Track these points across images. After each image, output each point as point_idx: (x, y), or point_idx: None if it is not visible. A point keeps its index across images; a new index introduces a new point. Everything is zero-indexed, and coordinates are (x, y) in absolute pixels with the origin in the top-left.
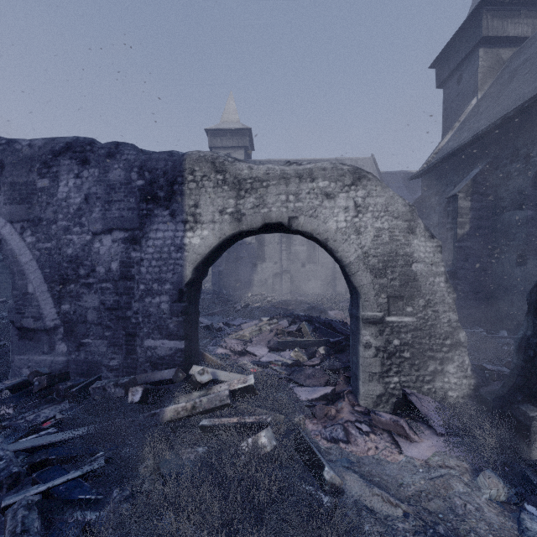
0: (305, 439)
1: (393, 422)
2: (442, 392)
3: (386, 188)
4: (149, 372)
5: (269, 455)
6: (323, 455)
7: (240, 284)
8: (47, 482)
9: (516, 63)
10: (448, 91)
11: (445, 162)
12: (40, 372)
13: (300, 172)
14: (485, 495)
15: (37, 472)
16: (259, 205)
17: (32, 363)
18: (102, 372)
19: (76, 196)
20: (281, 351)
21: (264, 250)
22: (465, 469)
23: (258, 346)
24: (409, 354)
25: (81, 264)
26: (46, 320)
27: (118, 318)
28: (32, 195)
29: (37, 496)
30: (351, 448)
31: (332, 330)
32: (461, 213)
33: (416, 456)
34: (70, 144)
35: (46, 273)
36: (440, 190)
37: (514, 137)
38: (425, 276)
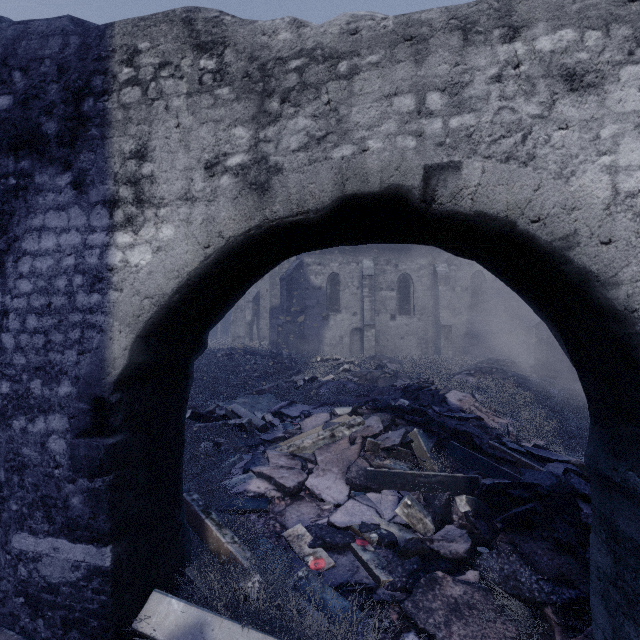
0: None
1: None
2: None
3: None
4: (11, 637)
5: None
6: None
7: (306, 342)
8: None
9: None
10: None
11: None
12: None
13: (467, 11)
14: None
15: None
16: (326, 137)
17: None
18: None
19: None
20: (374, 492)
21: (339, 297)
22: None
23: (329, 478)
24: None
25: None
26: None
27: None
28: None
29: None
30: None
31: (473, 447)
32: None
33: None
34: None
35: None
36: None
37: None
38: None
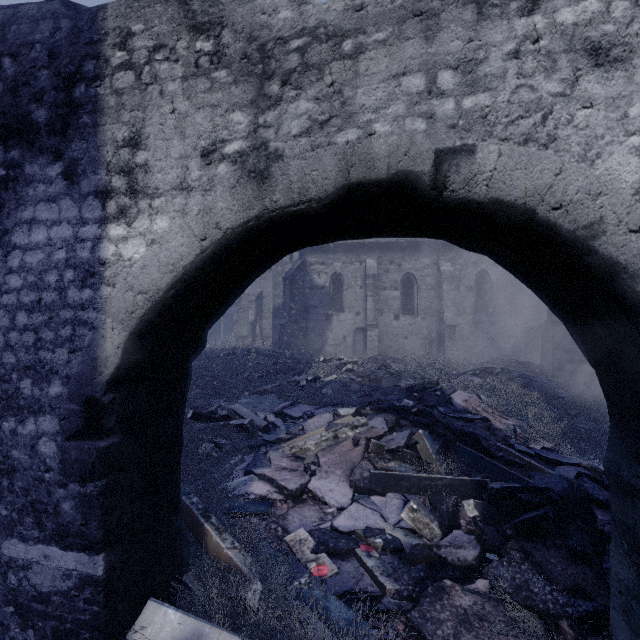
0: None
1: None
2: None
3: None
4: None
5: None
6: None
7: (309, 342)
8: None
9: None
10: None
11: None
12: None
13: None
14: None
15: None
16: (329, 121)
17: None
18: None
19: None
20: (378, 495)
21: (342, 296)
22: None
23: (332, 480)
24: None
25: None
26: None
27: None
28: None
29: None
30: None
31: (480, 449)
32: None
33: None
34: None
35: None
36: None
37: None
38: None
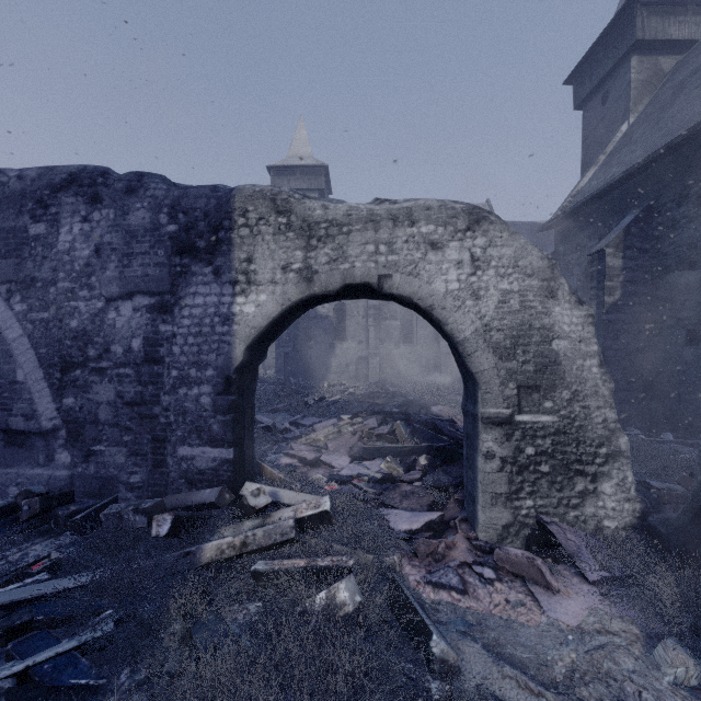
0: (403, 591)
1: (528, 565)
2: (595, 521)
3: (515, 234)
4: (184, 493)
5: (351, 616)
6: (428, 613)
7: (313, 370)
8: (26, 658)
9: (682, 74)
10: (589, 113)
11: (586, 207)
12: (33, 492)
13: (395, 212)
14: (667, 677)
15: (15, 640)
16: (338, 259)
17: (22, 479)
18: (119, 492)
19: (84, 247)
20: (368, 461)
21: (345, 326)
22: (635, 636)
23: (337, 455)
24: (547, 467)
25: (91, 342)
26: (42, 419)
27: (142, 416)
28: (22, 245)
29: (8, 680)
30: (469, 603)
31: (437, 432)
32: (610, 275)
33: (562, 616)
34: (76, 175)
35: (42, 353)
36: (579, 244)
37: (682, 171)
38: (571, 358)
